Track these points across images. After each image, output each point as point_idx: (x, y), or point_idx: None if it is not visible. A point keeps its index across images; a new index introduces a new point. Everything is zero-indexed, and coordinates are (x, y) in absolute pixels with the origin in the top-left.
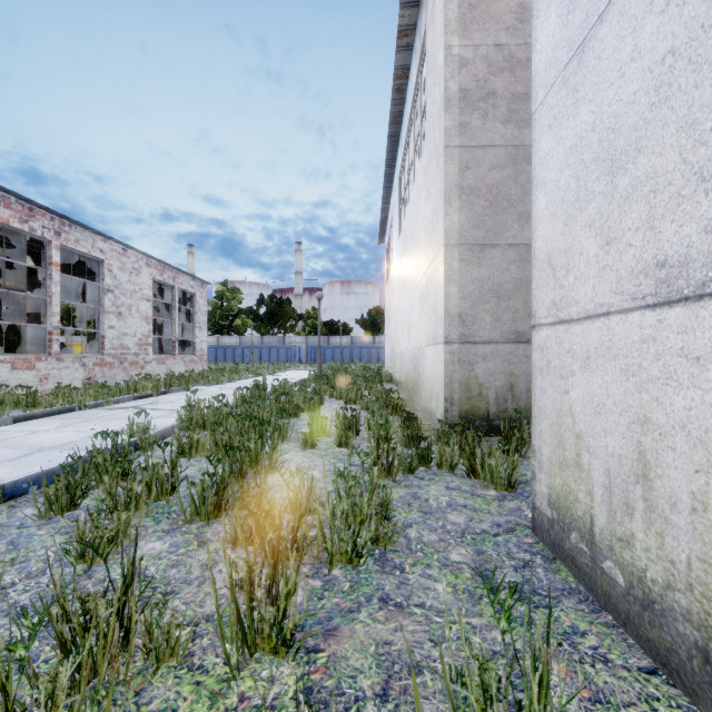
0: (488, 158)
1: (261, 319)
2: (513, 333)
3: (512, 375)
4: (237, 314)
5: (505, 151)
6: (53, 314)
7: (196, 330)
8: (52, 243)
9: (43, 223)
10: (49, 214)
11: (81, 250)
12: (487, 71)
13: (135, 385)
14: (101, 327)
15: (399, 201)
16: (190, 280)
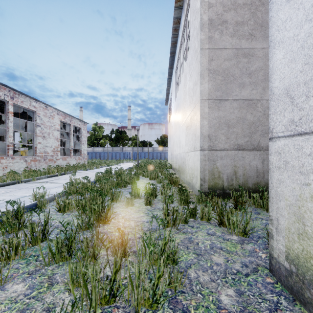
0: (223, 55)
1: (112, 140)
2: (236, 145)
3: (235, 167)
4: (101, 137)
5: (232, 51)
6: (10, 136)
7: (81, 145)
8: (9, 102)
9: (5, 92)
10: (7, 88)
11: (24, 106)
12: (223, 10)
13: (48, 170)
14: (34, 143)
15: (175, 84)
16: (78, 121)
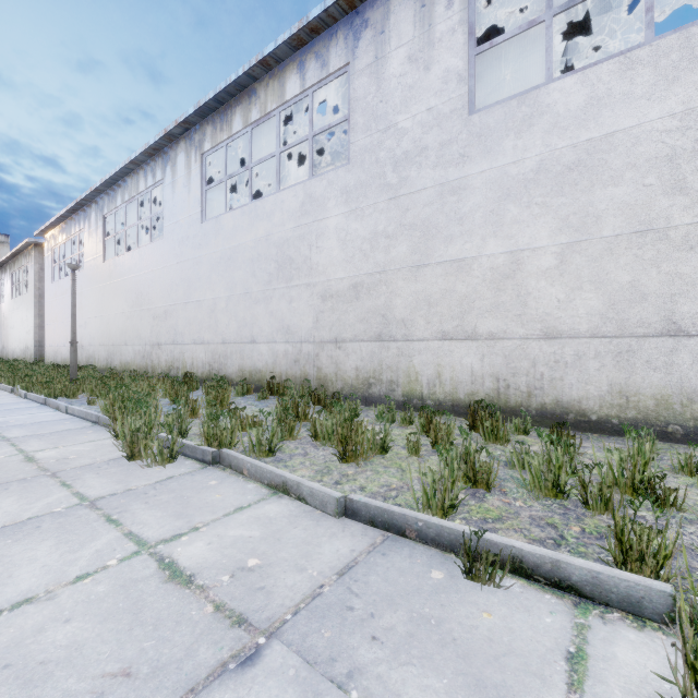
0: None
1: None
2: None
3: None
4: None
5: None
6: None
7: None
8: None
9: None
10: None
11: None
12: None
13: None
14: None
15: (12, 283)
16: None
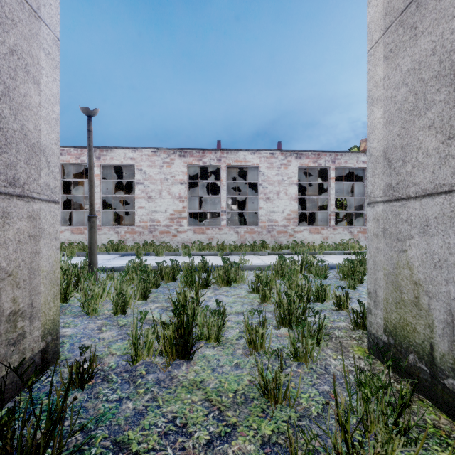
0: None
1: None
2: None
3: None
4: None
5: None
6: (331, 205)
7: None
8: (330, 167)
9: (325, 159)
10: (328, 153)
11: (349, 166)
12: None
13: (348, 245)
14: (365, 209)
15: None
16: None
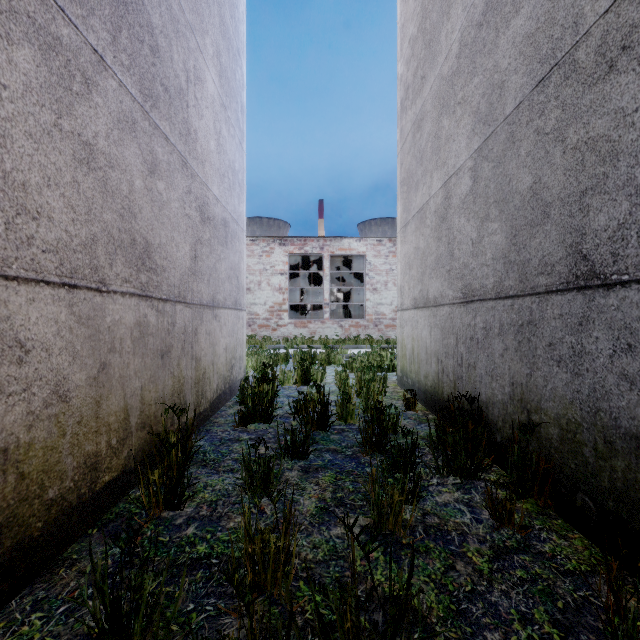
0: (407, 147)
1: None
2: (413, 299)
3: (413, 339)
4: None
5: (411, 133)
6: None
7: None
8: None
9: None
10: None
11: None
12: (406, 71)
13: None
14: None
15: None
16: None
